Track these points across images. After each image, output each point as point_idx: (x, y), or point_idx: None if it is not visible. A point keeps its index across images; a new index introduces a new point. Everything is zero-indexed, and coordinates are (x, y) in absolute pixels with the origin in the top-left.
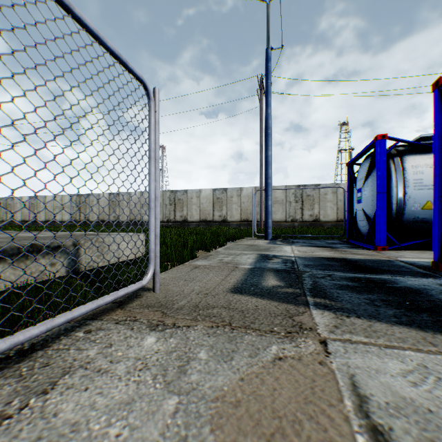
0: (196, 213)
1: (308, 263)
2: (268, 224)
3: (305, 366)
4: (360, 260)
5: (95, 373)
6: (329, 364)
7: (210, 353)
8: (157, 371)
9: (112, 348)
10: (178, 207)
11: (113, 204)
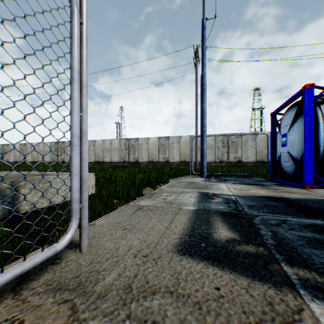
0: (145, 155)
1: (250, 203)
2: (203, 165)
3: None
4: (300, 200)
5: None
6: None
7: None
8: None
9: None
10: (131, 151)
11: None
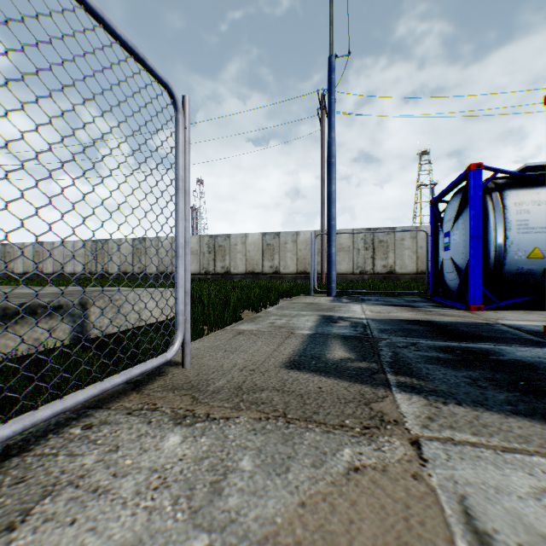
0: (241, 263)
1: (384, 327)
2: (331, 277)
3: (393, 481)
4: (451, 323)
5: (89, 495)
6: (427, 478)
7: (256, 460)
8: (179, 490)
9: (118, 453)
10: (219, 256)
11: (138, 252)
